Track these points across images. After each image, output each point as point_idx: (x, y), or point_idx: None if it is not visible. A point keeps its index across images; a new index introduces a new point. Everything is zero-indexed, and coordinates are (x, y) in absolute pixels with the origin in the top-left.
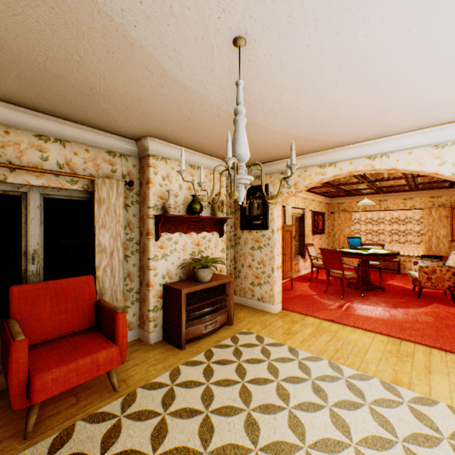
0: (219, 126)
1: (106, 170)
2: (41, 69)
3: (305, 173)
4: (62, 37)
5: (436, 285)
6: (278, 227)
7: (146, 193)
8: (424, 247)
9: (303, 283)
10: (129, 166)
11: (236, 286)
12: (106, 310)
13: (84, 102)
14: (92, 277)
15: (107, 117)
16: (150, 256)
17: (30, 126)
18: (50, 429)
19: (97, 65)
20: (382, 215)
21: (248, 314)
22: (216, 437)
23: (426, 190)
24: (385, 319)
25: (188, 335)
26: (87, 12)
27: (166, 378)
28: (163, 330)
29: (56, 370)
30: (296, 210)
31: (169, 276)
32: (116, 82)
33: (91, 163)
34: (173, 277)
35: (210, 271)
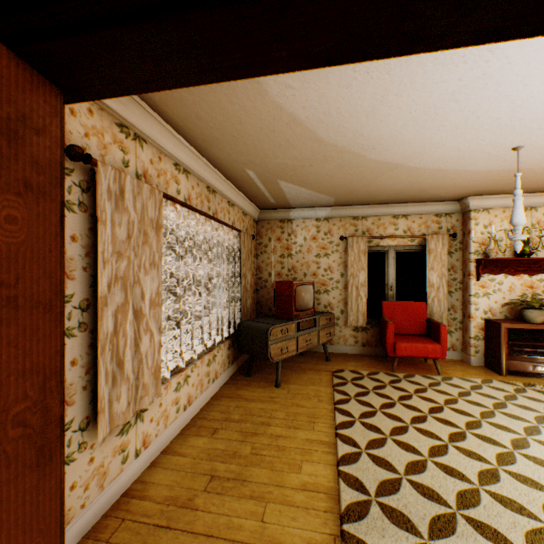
0: (538, 175)
1: (433, 228)
2: (398, 190)
3: None
4: (409, 180)
5: None
6: None
7: (466, 242)
8: None
9: None
10: (451, 222)
11: None
12: (432, 323)
13: (419, 194)
14: (423, 303)
15: (433, 196)
16: (470, 293)
17: (389, 213)
18: (402, 373)
19: (425, 181)
20: None
21: None
22: (506, 411)
23: None
24: None
25: (509, 366)
26: (421, 172)
27: (477, 381)
28: (484, 358)
29: (405, 343)
30: None
31: (491, 313)
32: (437, 183)
33: (422, 226)
34: (496, 315)
35: (540, 313)
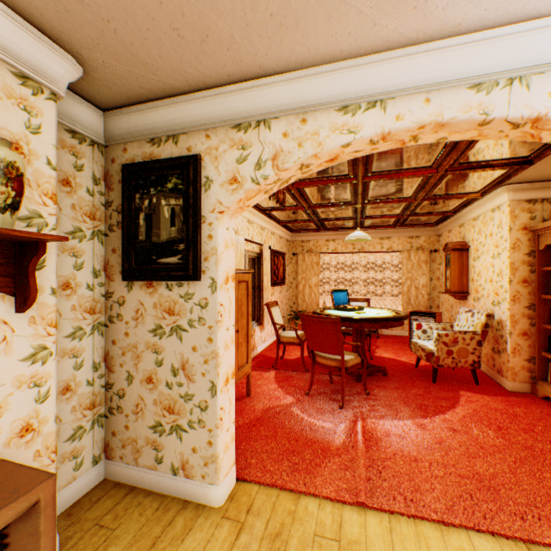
0: None
1: None
2: None
3: (303, 127)
4: None
5: (459, 361)
6: (227, 274)
7: None
8: (403, 299)
9: (264, 373)
10: None
11: (112, 434)
12: None
13: None
14: None
15: None
16: None
17: None
18: None
19: None
20: (356, 259)
21: (137, 546)
22: None
23: (405, 228)
24: (441, 459)
25: None
26: None
27: None
28: None
29: None
30: (251, 246)
31: None
32: None
33: None
34: None
35: None
